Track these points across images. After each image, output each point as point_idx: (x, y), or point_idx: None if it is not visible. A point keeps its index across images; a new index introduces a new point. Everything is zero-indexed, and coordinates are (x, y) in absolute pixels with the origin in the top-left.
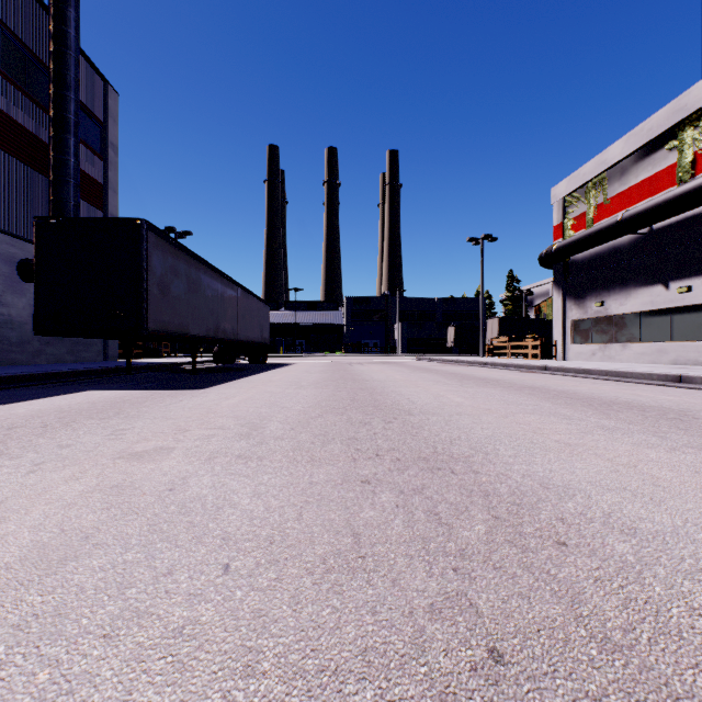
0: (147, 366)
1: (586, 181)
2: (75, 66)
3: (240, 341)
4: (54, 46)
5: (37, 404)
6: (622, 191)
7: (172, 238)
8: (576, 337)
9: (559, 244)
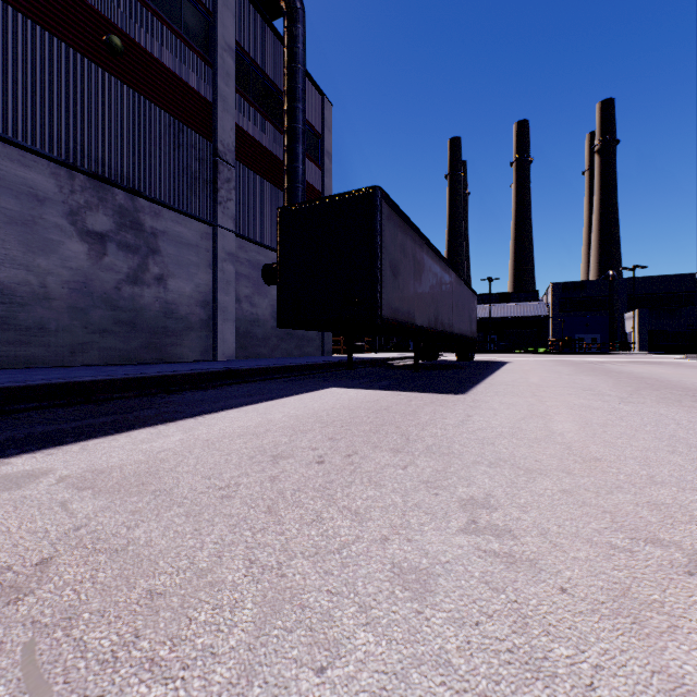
0: (363, 361)
1: None
2: (302, 78)
3: (454, 334)
4: (287, 65)
5: (290, 405)
6: None
7: (401, 211)
8: None
9: None
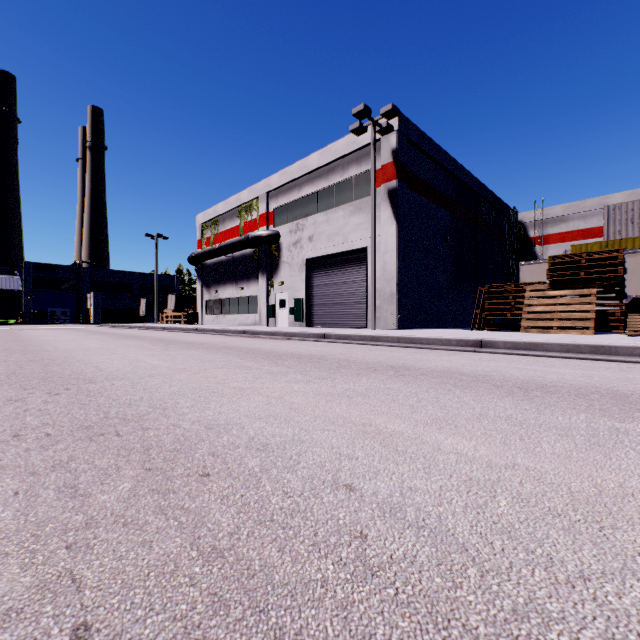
0: None
1: (210, 219)
2: None
3: None
4: None
5: None
6: (224, 231)
7: None
8: (208, 310)
9: (196, 253)
